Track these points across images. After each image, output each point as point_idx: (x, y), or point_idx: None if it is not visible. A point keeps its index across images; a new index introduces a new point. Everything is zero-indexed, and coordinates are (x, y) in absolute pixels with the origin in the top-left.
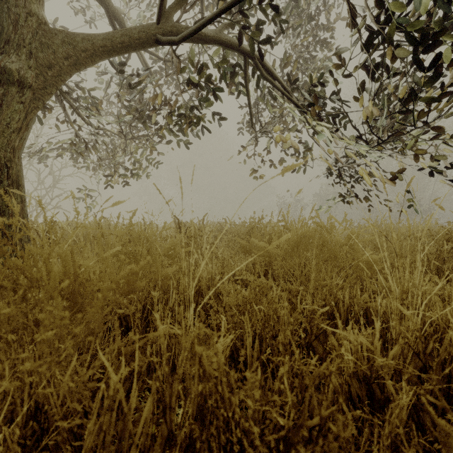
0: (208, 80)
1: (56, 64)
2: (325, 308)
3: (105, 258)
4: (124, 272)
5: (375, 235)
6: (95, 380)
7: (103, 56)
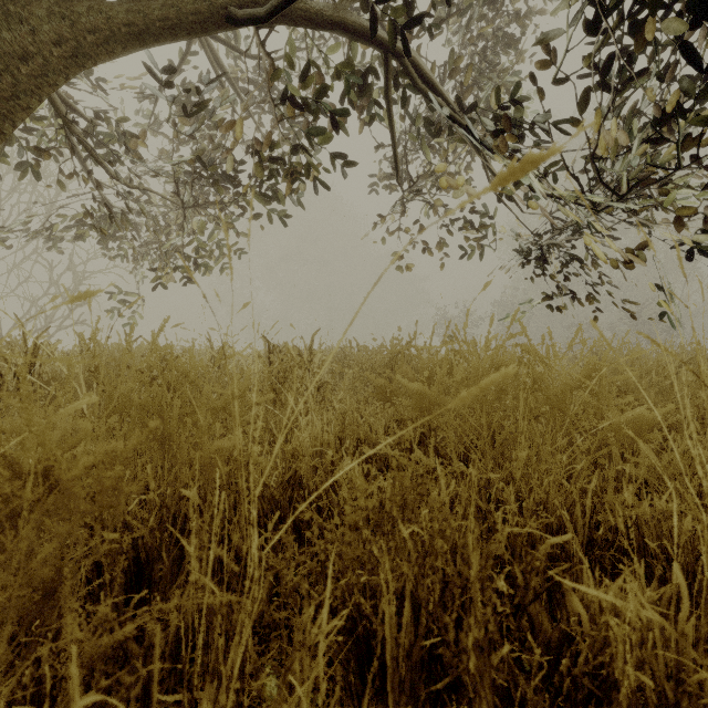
0: (319, 96)
1: (37, 54)
2: (566, 536)
3: (38, 427)
4: (92, 460)
5: (673, 369)
6: (40, 701)
7: (127, 44)
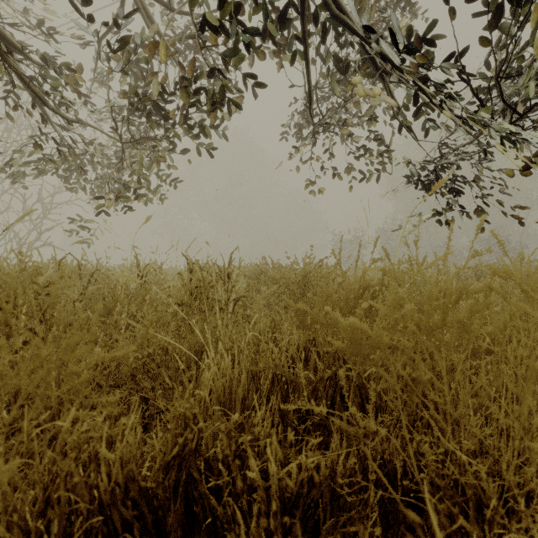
0: (234, 18)
1: None
2: None
3: None
4: None
5: None
6: None
7: None
